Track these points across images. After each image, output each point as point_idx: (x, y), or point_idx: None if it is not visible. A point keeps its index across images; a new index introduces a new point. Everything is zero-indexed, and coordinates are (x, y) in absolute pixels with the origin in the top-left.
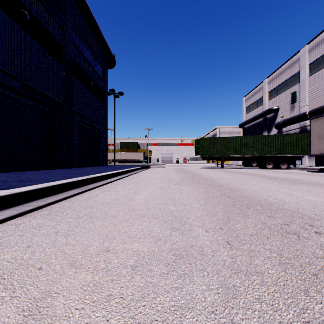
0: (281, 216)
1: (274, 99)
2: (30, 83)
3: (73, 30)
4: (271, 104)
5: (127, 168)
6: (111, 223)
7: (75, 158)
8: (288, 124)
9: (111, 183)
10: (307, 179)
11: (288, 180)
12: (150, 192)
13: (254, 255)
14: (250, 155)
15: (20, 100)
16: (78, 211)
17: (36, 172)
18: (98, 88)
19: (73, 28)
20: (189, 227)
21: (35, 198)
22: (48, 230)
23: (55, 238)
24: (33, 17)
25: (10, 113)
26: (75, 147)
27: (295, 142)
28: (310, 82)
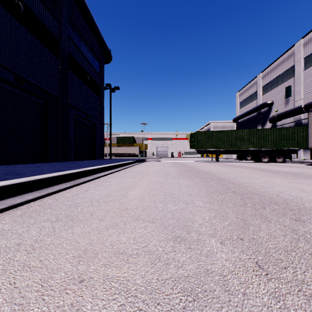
0: (310, 219)
1: (268, 94)
2: (24, 75)
3: (69, 23)
4: (265, 98)
5: (123, 161)
6: (95, 229)
7: (71, 152)
8: (282, 118)
9: (105, 177)
10: (310, 173)
11: (291, 174)
12: (146, 187)
13: (310, 294)
14: (245, 149)
15: (14, 93)
16: (59, 211)
17: (29, 165)
18: (95, 82)
19: (69, 21)
20: (196, 235)
21: (12, 194)
22: (9, 241)
23: (13, 254)
24: (27, 9)
25: (3, 105)
26: (71, 140)
27: (291, 135)
28: (305, 76)
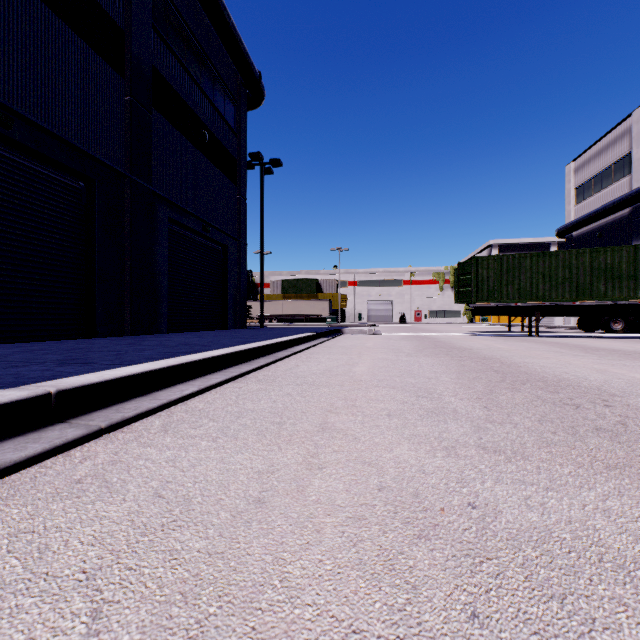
0: None
1: None
2: (17, 105)
3: None
4: None
5: (283, 335)
6: None
7: (159, 311)
8: None
9: (158, 416)
10: None
11: None
12: None
13: None
14: (623, 301)
15: None
16: None
17: None
18: (224, 149)
19: None
20: None
21: None
22: None
23: None
24: None
25: None
26: (161, 282)
27: None
28: None
